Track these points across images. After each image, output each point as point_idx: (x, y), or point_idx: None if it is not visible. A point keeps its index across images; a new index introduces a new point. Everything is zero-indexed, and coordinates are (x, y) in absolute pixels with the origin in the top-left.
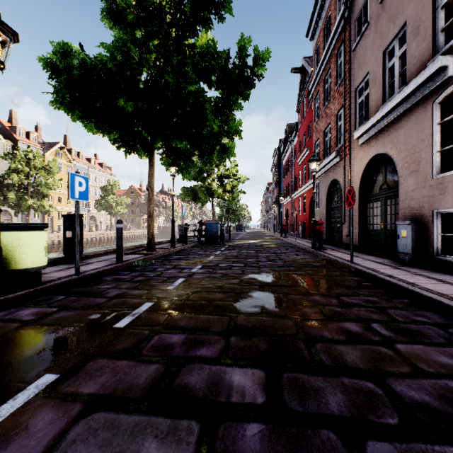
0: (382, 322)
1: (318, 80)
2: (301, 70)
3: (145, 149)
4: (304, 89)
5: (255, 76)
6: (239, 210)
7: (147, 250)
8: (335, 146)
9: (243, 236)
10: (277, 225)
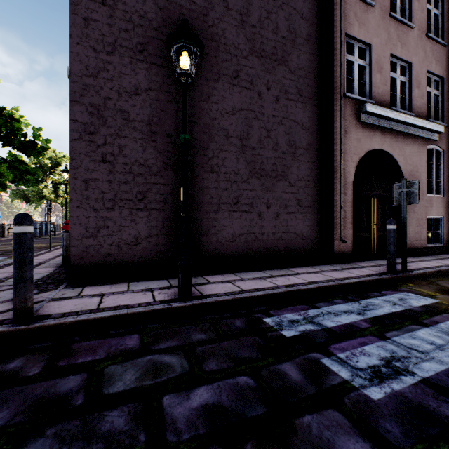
0: (40, 248)
1: None
2: None
3: None
4: None
5: (44, 148)
6: None
7: None
8: None
9: None
10: None
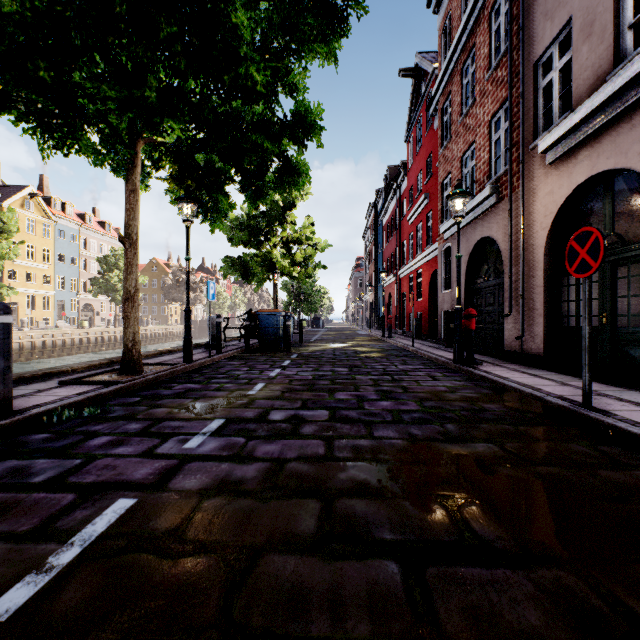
0: None
1: (450, 74)
2: (415, 72)
3: (107, 148)
4: (419, 102)
5: (350, 7)
6: (316, 295)
7: (122, 372)
8: (487, 179)
9: (322, 336)
10: (372, 318)
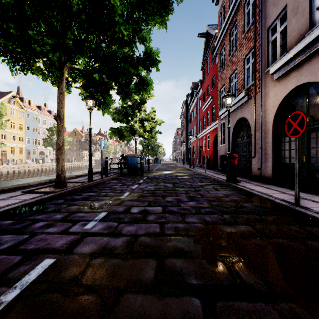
0: None
1: (224, 35)
2: (206, 35)
3: (47, 70)
4: (208, 50)
5: None
6: (156, 147)
7: (55, 186)
8: (243, 88)
9: (159, 167)
10: (185, 158)
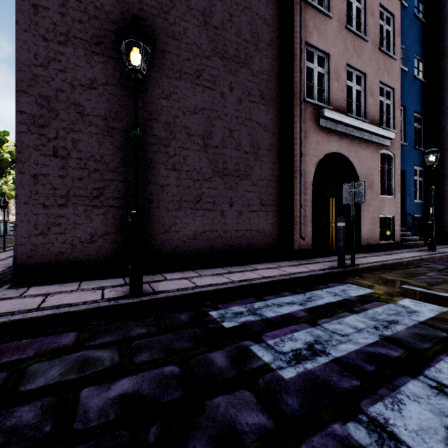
0: None
1: None
2: None
3: None
4: None
5: (2, 140)
6: None
7: None
8: None
9: None
10: None
